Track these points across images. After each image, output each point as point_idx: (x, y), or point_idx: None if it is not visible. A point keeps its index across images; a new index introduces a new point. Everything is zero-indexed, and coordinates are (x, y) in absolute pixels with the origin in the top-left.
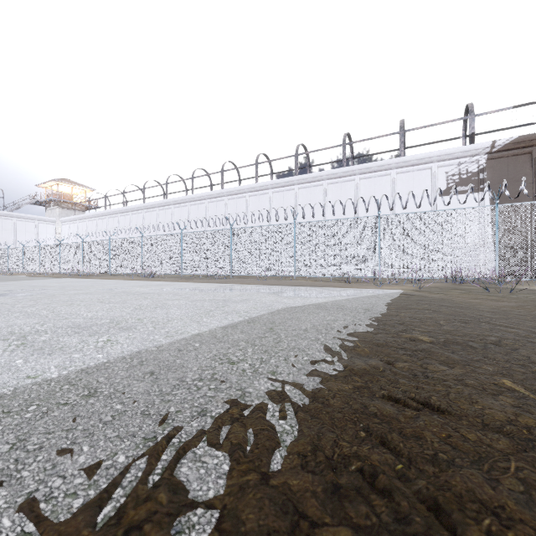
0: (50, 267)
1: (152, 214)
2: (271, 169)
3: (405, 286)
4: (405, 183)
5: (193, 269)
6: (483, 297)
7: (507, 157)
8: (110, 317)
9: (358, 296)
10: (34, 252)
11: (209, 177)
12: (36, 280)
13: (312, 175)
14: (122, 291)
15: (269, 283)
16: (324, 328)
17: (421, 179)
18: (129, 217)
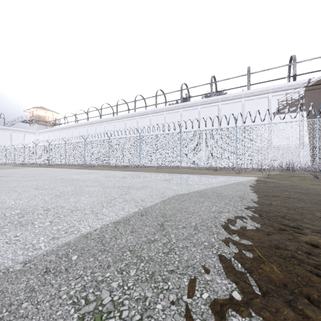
0: (30, 160)
1: (93, 128)
2: (165, 99)
3: (256, 174)
4: (251, 107)
5: (116, 161)
6: (319, 183)
7: (319, 89)
8: (24, 207)
9: (228, 182)
10: (21, 151)
11: (127, 104)
12: (15, 168)
13: (191, 102)
14: (61, 177)
15: (163, 171)
16: (213, 224)
17: (261, 104)
18: (79, 129)
